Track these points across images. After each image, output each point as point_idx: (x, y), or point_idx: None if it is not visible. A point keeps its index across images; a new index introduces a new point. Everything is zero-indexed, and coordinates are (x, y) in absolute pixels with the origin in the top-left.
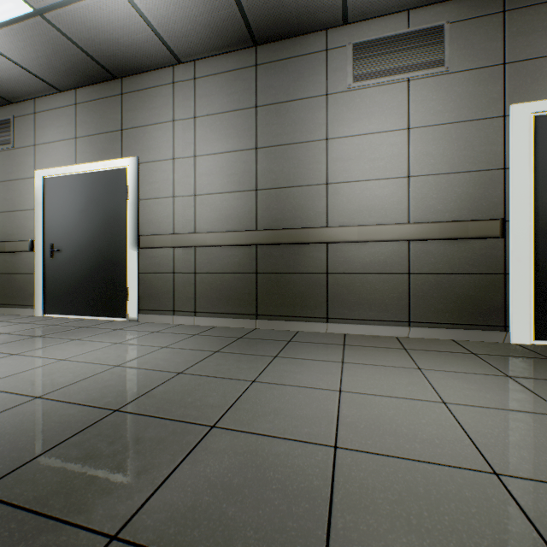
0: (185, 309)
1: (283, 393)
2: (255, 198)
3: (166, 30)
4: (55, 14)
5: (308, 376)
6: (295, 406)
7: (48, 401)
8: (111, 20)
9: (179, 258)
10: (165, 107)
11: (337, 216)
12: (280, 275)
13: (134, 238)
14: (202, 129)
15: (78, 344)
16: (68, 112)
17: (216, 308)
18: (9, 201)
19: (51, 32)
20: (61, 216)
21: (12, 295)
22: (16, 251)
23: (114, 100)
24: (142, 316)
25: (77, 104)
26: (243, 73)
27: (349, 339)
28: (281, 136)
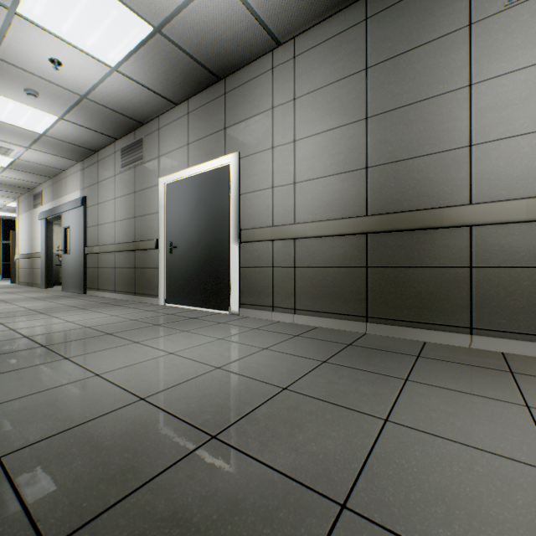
0: (284, 306)
1: (443, 455)
2: (364, 178)
3: (265, 10)
4: (169, 26)
5: (476, 426)
6: (479, 493)
7: (150, 406)
8: (215, 17)
9: (277, 251)
10: (264, 96)
11: (486, 188)
12: (398, 270)
13: (235, 233)
14: (301, 110)
15: (186, 337)
16: (182, 122)
17: (317, 307)
18: (142, 207)
19: (167, 46)
20: (177, 216)
21: (144, 286)
22: (146, 249)
23: (218, 101)
24: (242, 310)
25: (189, 113)
26: (349, 34)
27: (514, 363)
28: (400, 96)
